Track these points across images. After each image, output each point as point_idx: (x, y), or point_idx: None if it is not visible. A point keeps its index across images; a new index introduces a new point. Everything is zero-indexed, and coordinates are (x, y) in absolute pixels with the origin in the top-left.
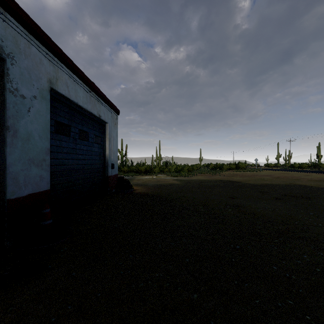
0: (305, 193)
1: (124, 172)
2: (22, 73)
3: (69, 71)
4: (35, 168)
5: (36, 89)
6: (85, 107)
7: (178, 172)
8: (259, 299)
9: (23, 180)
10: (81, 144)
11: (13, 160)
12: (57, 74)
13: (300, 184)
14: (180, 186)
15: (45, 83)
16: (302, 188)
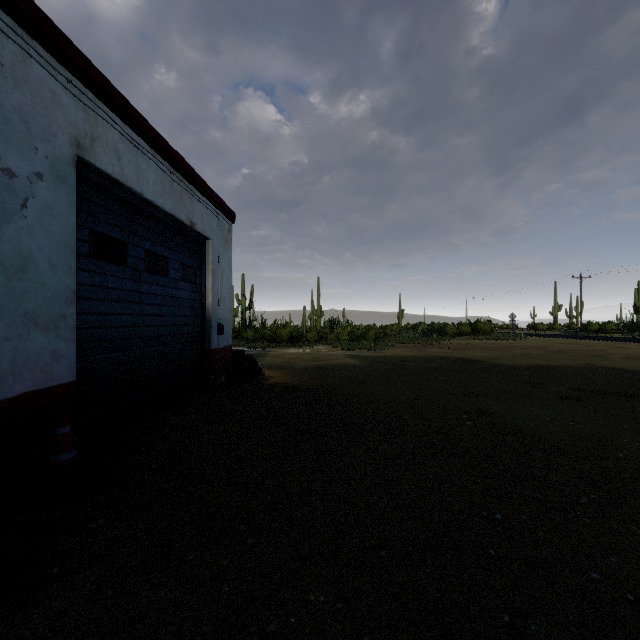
0: (623, 386)
1: (247, 340)
2: (7, 119)
3: (123, 124)
4: (41, 334)
5: (43, 158)
6: (159, 204)
7: (355, 340)
8: None
9: (10, 363)
10: (152, 281)
11: None
12: (94, 128)
13: (609, 365)
14: (361, 369)
15: (64, 146)
16: (615, 375)
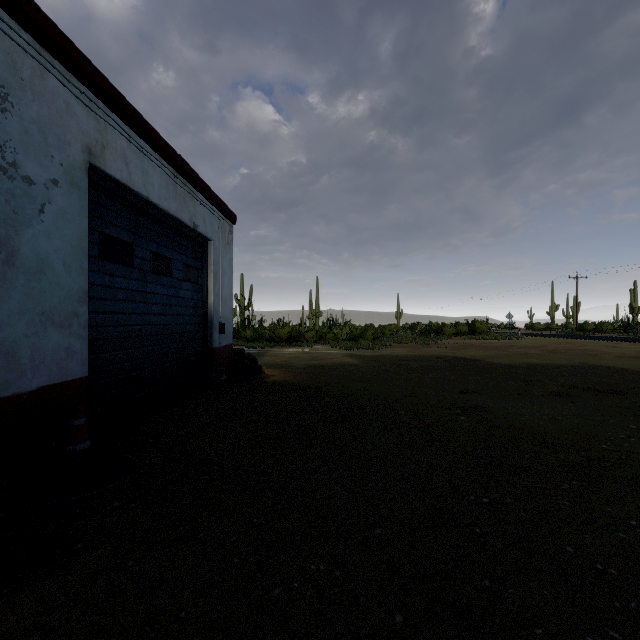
0: (613, 383)
1: (246, 340)
2: (27, 130)
3: (130, 131)
4: (56, 332)
5: (58, 165)
6: (164, 207)
7: (354, 340)
8: (543, 626)
9: (29, 358)
10: (157, 282)
11: (7, 315)
12: (104, 136)
13: (602, 364)
14: (359, 368)
15: (77, 153)
16: (607, 373)
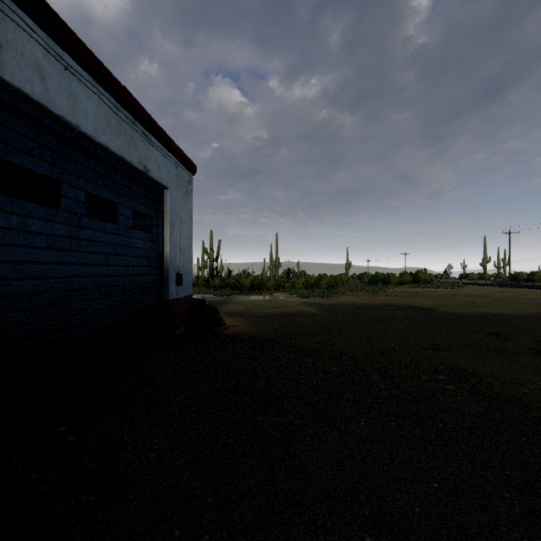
0: None
1: (214, 288)
2: None
3: (49, 40)
4: None
5: None
6: (103, 142)
7: (309, 288)
8: None
9: None
10: (96, 228)
11: None
12: (1, 31)
13: None
14: (318, 317)
15: None
16: None
